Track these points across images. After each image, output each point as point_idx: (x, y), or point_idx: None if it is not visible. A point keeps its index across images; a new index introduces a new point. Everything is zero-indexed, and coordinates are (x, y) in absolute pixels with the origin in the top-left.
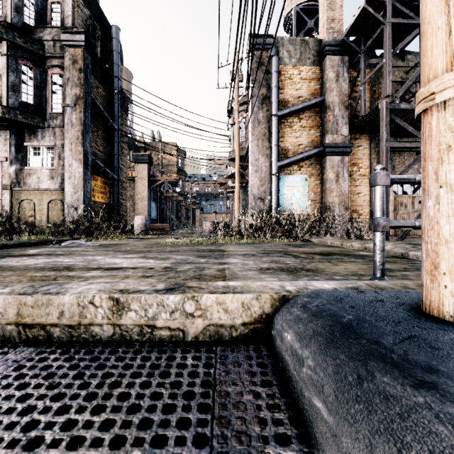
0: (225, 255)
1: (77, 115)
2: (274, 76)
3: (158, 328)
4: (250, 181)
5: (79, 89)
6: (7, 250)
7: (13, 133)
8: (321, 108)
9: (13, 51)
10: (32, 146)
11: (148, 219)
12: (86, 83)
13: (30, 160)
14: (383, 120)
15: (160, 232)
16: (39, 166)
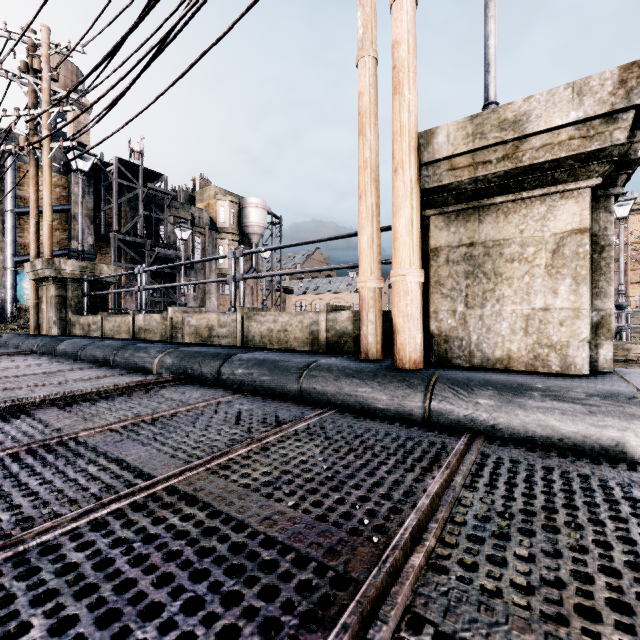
0: None
1: None
2: (11, 172)
3: None
4: None
5: None
6: None
7: None
8: (69, 214)
9: None
10: None
11: None
12: None
13: None
14: (113, 246)
15: None
16: None
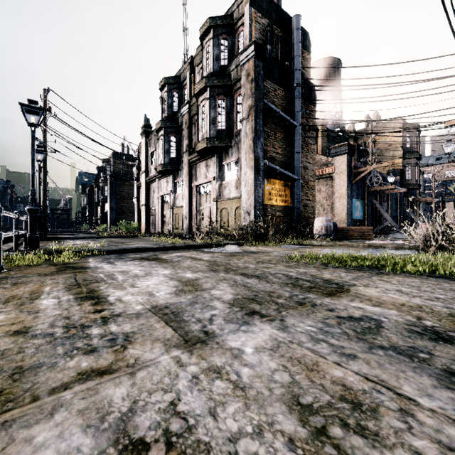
0: (292, 309)
1: (250, 125)
2: None
3: None
4: None
5: (250, 100)
6: (168, 252)
7: (217, 157)
8: None
9: (213, 92)
10: (226, 164)
11: (348, 220)
12: (257, 90)
13: (225, 176)
14: None
15: (358, 236)
16: (230, 179)
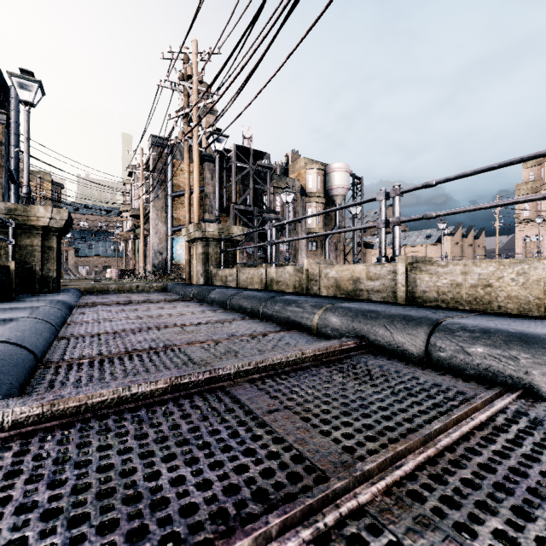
0: None
1: None
2: (170, 168)
3: (145, 290)
4: (151, 240)
5: None
6: None
7: None
8: (203, 194)
9: None
10: None
11: None
12: (5, 153)
13: None
14: (232, 215)
15: None
16: None
